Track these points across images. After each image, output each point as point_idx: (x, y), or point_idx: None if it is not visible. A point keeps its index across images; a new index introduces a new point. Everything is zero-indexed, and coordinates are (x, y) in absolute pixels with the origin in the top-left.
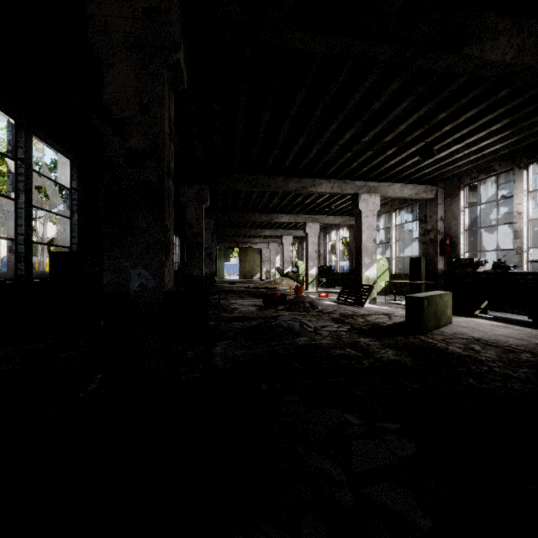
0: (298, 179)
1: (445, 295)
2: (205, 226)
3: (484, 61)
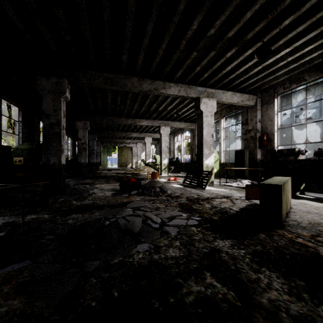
0: (151, 81)
1: (289, 181)
2: (82, 126)
3: None
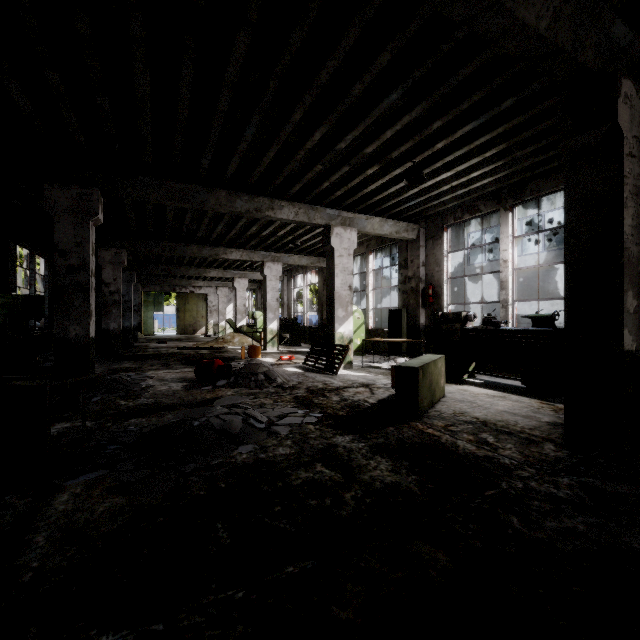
0: (250, 197)
1: (439, 360)
2: (111, 259)
3: (515, 21)
